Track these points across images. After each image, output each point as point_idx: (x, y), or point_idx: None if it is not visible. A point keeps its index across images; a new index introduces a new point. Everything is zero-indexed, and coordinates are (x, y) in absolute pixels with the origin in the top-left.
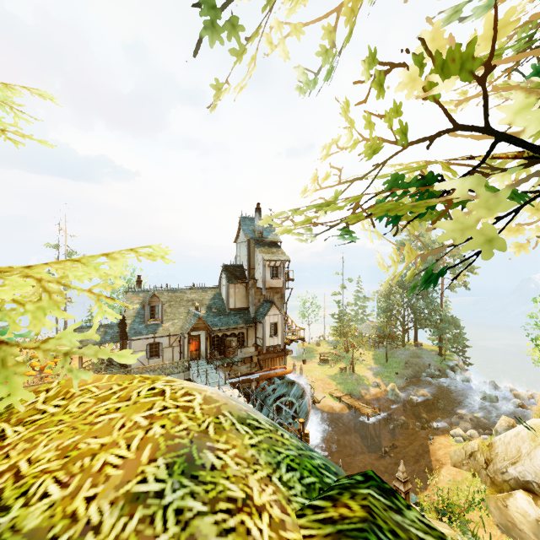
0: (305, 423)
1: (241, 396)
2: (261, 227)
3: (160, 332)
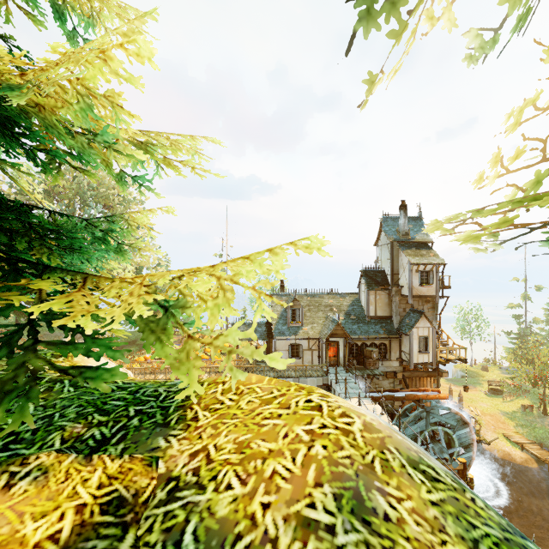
0: (468, 465)
1: (384, 415)
2: (407, 226)
3: (300, 334)
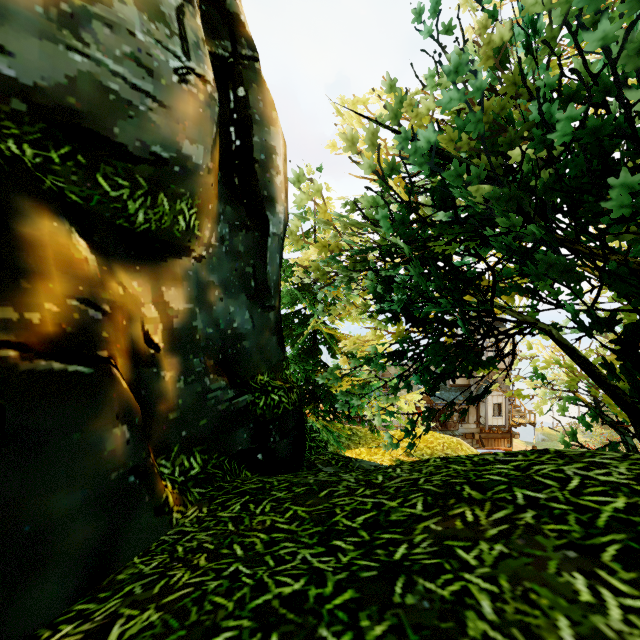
0: None
1: None
2: None
3: None
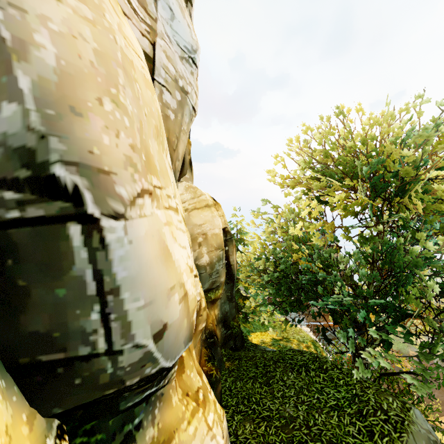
0: None
1: (311, 332)
2: None
3: None
